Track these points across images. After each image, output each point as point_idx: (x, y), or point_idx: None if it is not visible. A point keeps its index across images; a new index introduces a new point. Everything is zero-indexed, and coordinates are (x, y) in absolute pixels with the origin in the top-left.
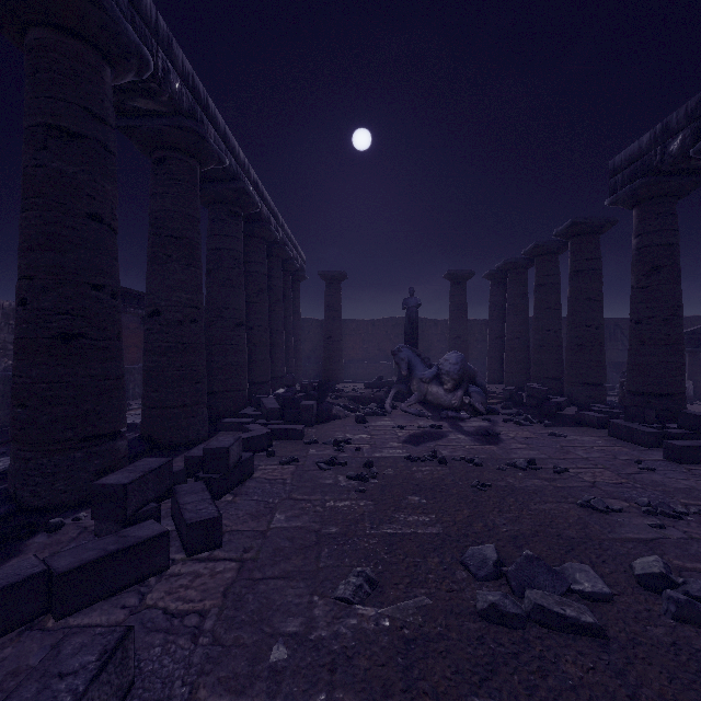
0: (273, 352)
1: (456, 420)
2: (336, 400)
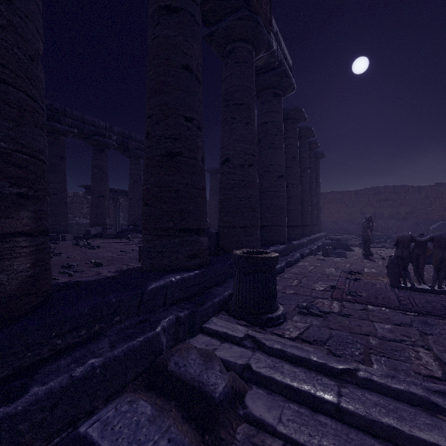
0: None
1: None
2: None
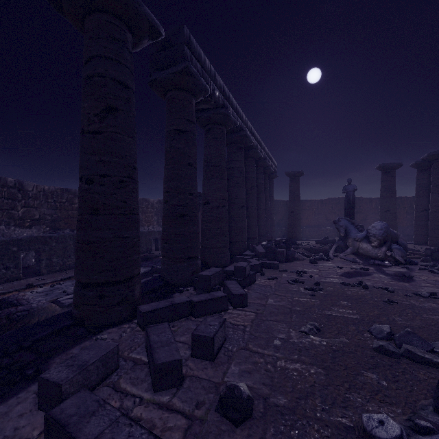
0: (258, 221)
1: (380, 266)
2: (297, 250)
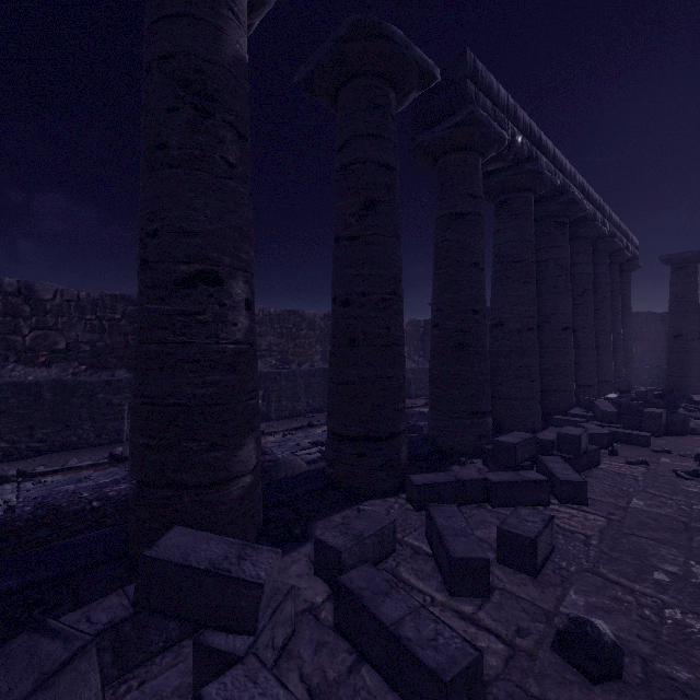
0: (597, 354)
1: None
2: (693, 413)
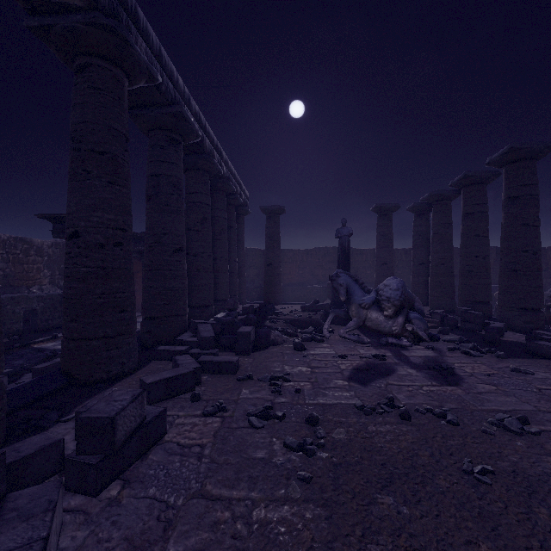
0: (217, 277)
1: (397, 347)
2: (275, 323)
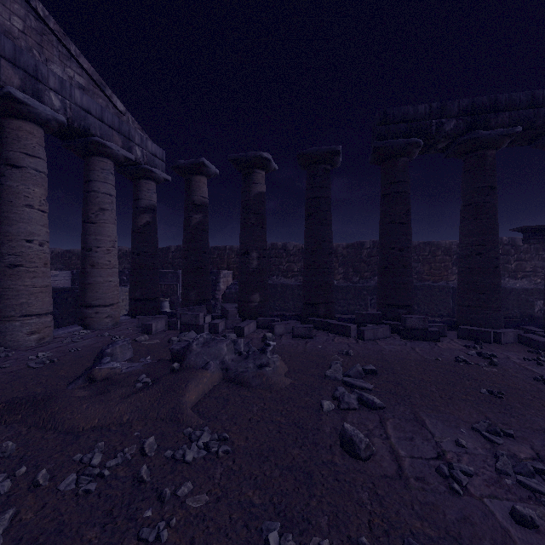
0: None
1: None
2: None
